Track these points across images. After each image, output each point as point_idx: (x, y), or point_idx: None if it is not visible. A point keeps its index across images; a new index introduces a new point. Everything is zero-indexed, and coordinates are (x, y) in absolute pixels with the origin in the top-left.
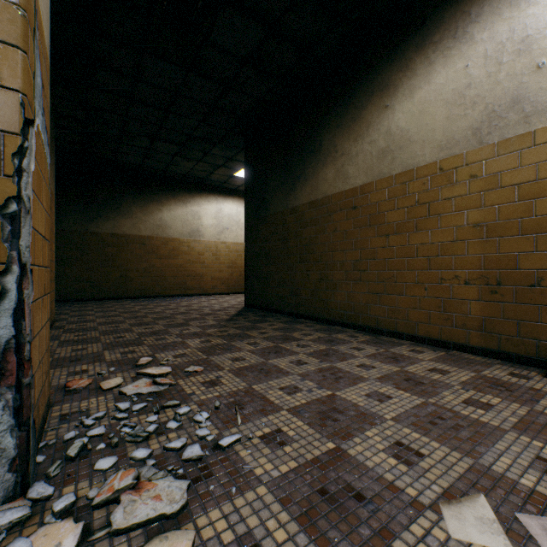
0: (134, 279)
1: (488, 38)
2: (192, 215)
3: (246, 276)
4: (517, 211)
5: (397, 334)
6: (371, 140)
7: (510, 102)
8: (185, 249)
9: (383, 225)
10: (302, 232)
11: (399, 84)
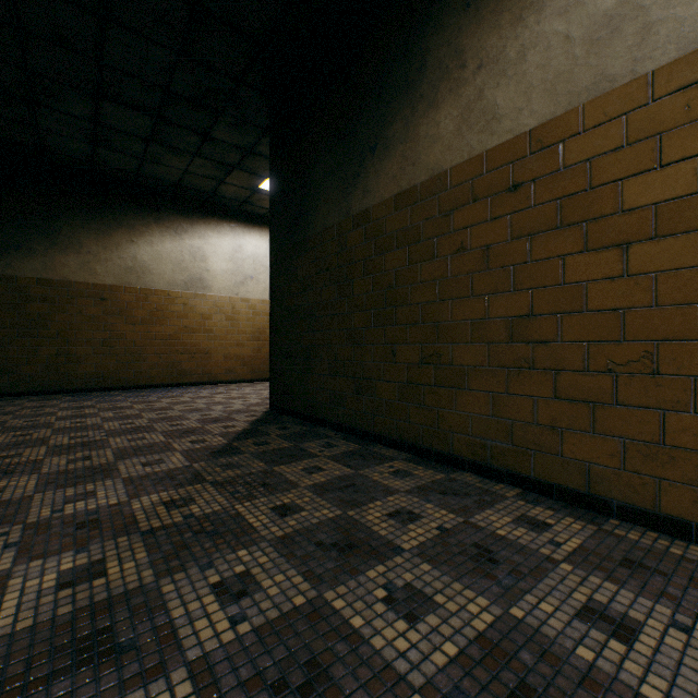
0: (84, 359)
1: None
2: (191, 254)
3: (272, 354)
4: None
5: (661, 521)
6: (567, 3)
7: None
8: (179, 310)
9: (609, 217)
10: (379, 260)
11: None
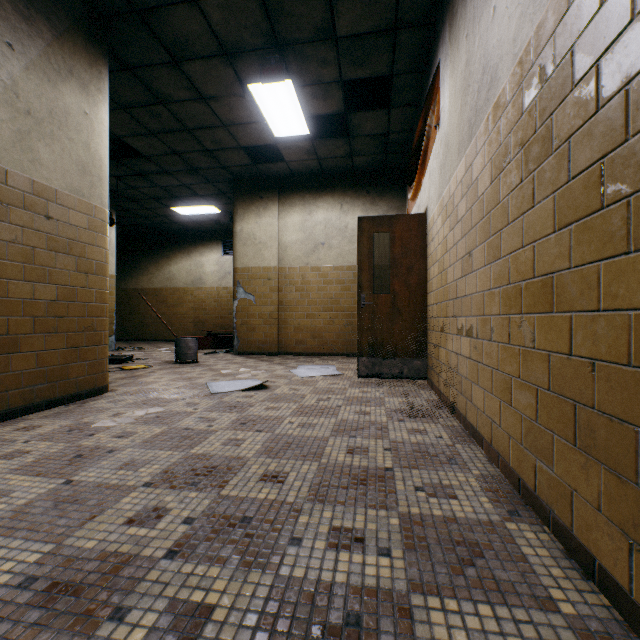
0: None
1: (195, 260)
2: None
3: None
4: (201, 305)
5: (173, 340)
6: (164, 273)
7: (200, 278)
8: None
9: (168, 303)
10: (130, 301)
11: (173, 258)
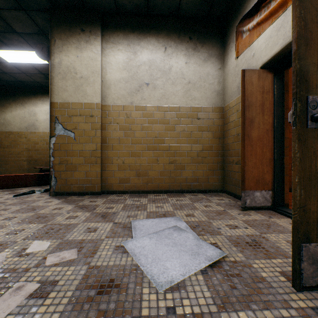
0: None
1: (29, 109)
2: None
3: None
4: (34, 146)
5: None
6: None
7: (33, 124)
8: None
9: (3, 145)
10: None
11: (8, 107)
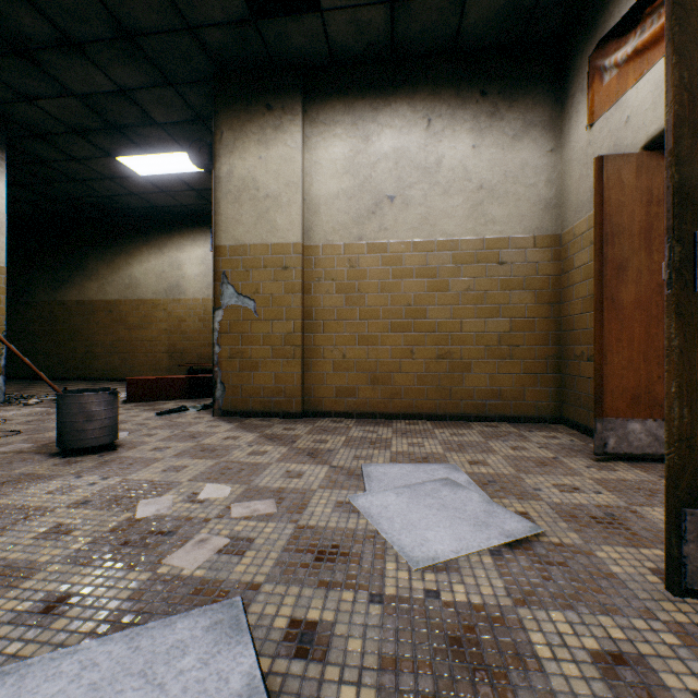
0: None
1: (170, 257)
2: None
3: None
4: (178, 326)
5: None
6: (122, 277)
7: (176, 285)
8: None
9: (128, 324)
10: (71, 320)
11: (137, 255)
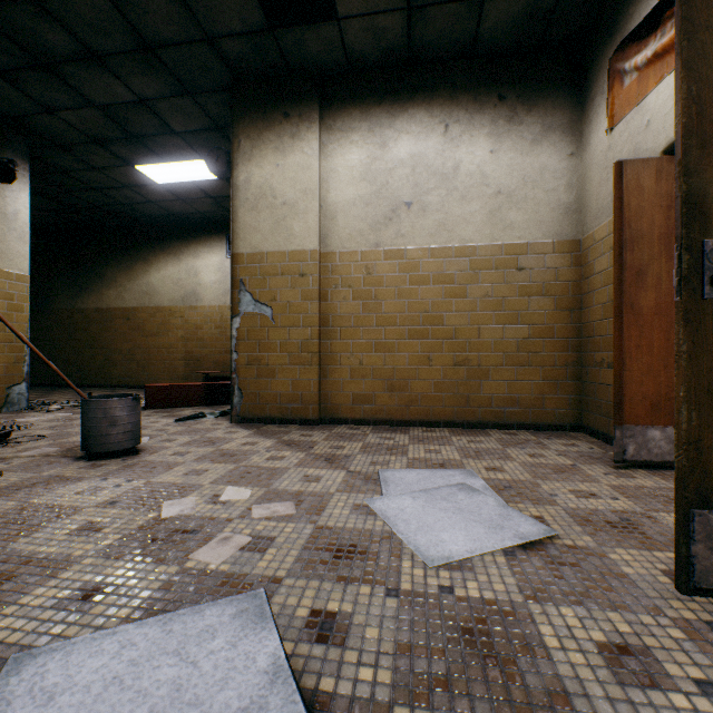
0: None
1: (187, 264)
2: None
3: None
4: (195, 333)
5: None
6: (139, 284)
7: (193, 292)
8: None
9: (146, 331)
10: (90, 327)
11: (154, 262)
